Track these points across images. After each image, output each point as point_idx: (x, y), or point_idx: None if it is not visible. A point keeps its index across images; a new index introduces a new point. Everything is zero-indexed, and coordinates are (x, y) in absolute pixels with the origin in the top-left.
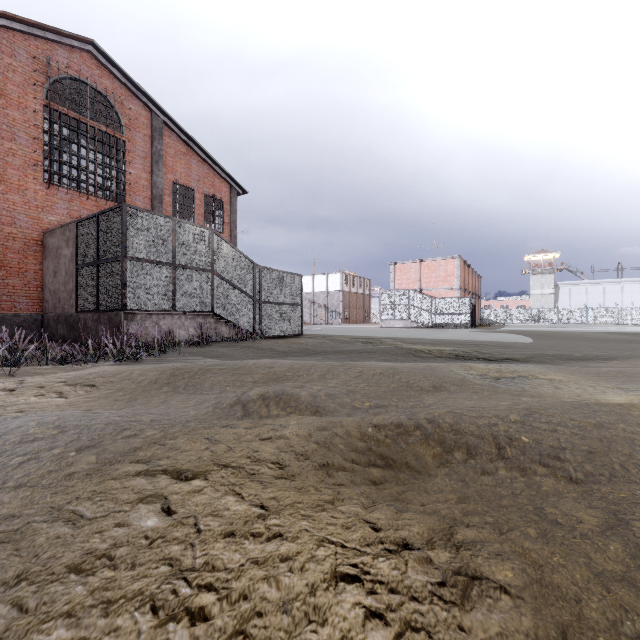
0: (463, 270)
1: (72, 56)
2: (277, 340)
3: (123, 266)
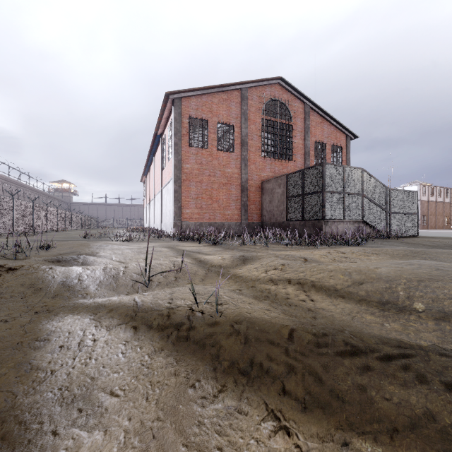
0: None
1: (271, 89)
2: (411, 239)
3: (323, 196)
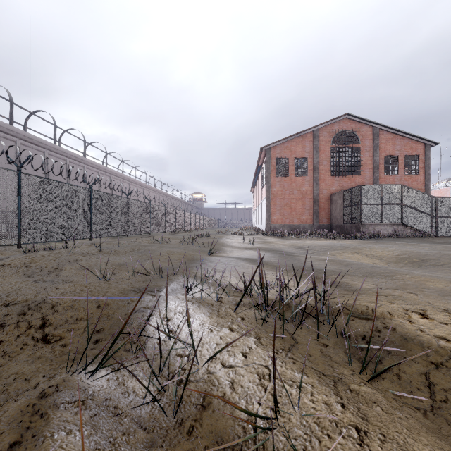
0: None
1: (340, 123)
2: (444, 238)
3: (360, 207)
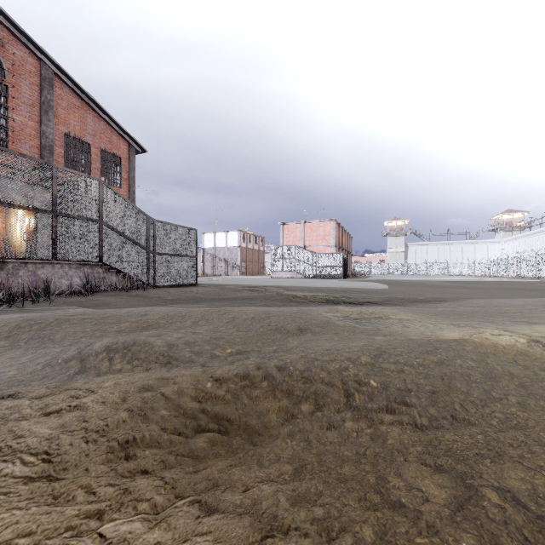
0: (338, 231)
1: None
2: (169, 289)
3: None
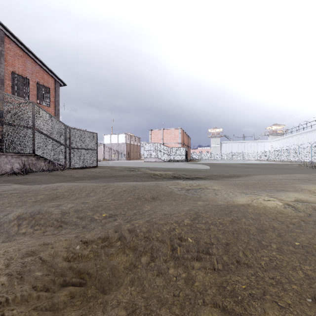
0: (182, 134)
1: None
2: (78, 170)
3: None
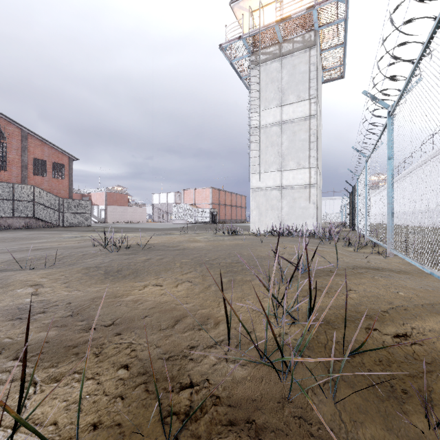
0: (217, 194)
1: None
2: (63, 227)
3: None
